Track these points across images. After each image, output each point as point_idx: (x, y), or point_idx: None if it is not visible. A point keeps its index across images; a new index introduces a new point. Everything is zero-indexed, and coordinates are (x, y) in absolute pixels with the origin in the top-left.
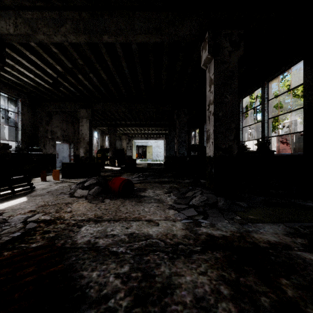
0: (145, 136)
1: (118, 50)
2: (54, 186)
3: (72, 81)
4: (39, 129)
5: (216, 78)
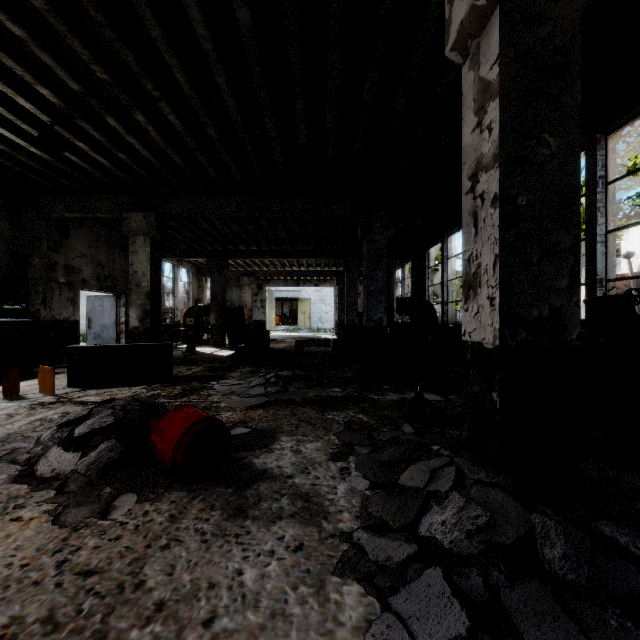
0: (294, 279)
1: (196, 28)
2: (15, 421)
3: (95, 136)
4: (30, 261)
5: (509, 75)
